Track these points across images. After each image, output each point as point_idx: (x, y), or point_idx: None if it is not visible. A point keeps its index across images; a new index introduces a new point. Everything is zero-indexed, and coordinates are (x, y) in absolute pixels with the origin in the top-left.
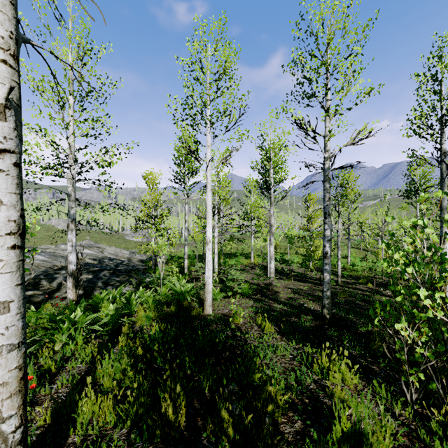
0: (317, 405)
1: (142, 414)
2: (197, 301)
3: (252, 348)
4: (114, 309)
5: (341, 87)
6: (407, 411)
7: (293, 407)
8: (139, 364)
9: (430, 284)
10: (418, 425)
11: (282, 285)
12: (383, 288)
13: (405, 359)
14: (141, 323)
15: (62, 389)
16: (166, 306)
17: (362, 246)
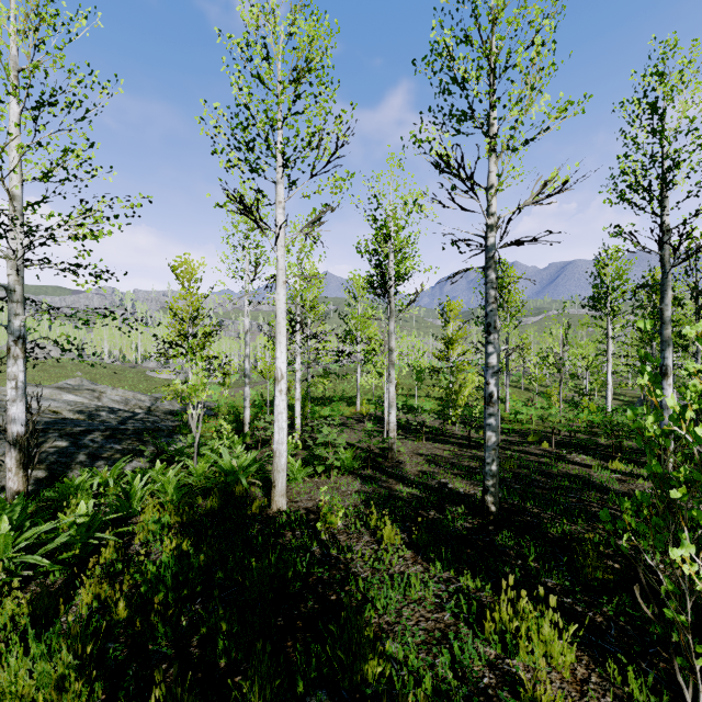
0: None
1: None
2: (260, 485)
3: (360, 586)
4: (87, 513)
5: (517, 102)
6: None
7: None
8: (110, 650)
9: None
10: None
11: (408, 449)
12: (566, 449)
13: (687, 622)
14: (144, 537)
15: None
16: (202, 497)
17: (524, 384)
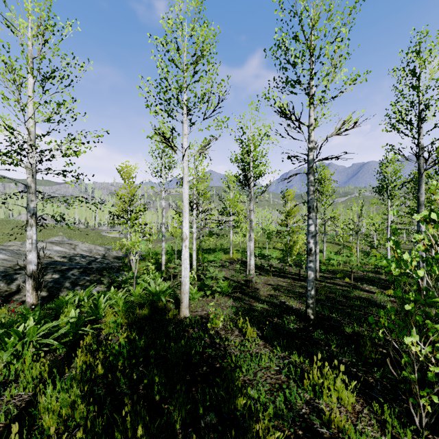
0: (313, 438)
1: None
2: (173, 301)
3: (233, 359)
4: (76, 316)
5: (326, 74)
6: None
7: None
8: (96, 390)
9: None
10: None
11: (262, 281)
12: (360, 282)
13: (415, 378)
14: (107, 331)
15: None
16: (139, 309)
17: (335, 241)
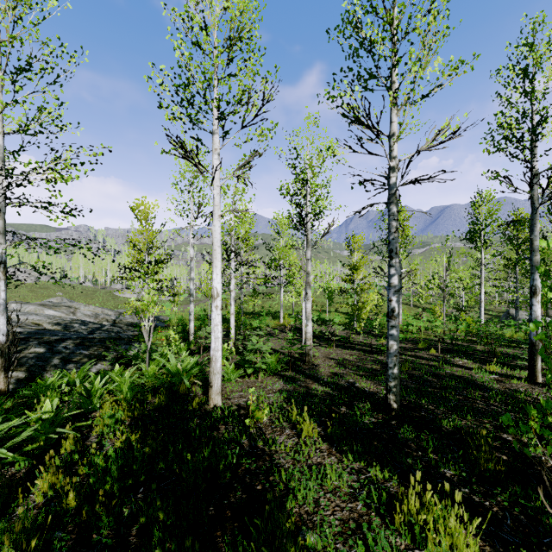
0: None
1: None
2: (200, 384)
3: (282, 477)
4: (51, 410)
5: (415, 63)
6: None
7: None
8: (56, 541)
9: None
10: None
11: (322, 354)
12: (450, 354)
13: None
14: (101, 430)
15: None
16: (152, 395)
17: (412, 302)
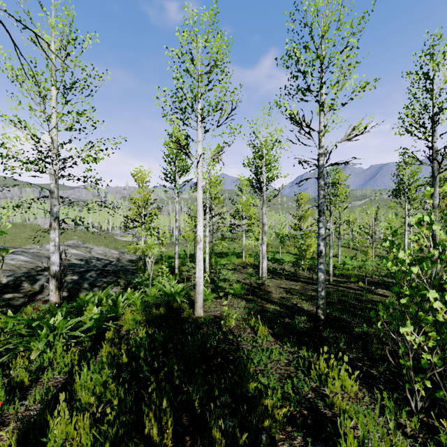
0: (317, 417)
1: (123, 433)
2: (187, 302)
3: (245, 353)
4: (98, 313)
5: (336, 82)
6: (412, 422)
7: (291, 420)
8: (123, 374)
9: (437, 285)
10: (425, 437)
11: (274, 284)
12: (374, 286)
13: (410, 365)
14: (127, 327)
15: (34, 406)
16: (155, 308)
17: (351, 245)
